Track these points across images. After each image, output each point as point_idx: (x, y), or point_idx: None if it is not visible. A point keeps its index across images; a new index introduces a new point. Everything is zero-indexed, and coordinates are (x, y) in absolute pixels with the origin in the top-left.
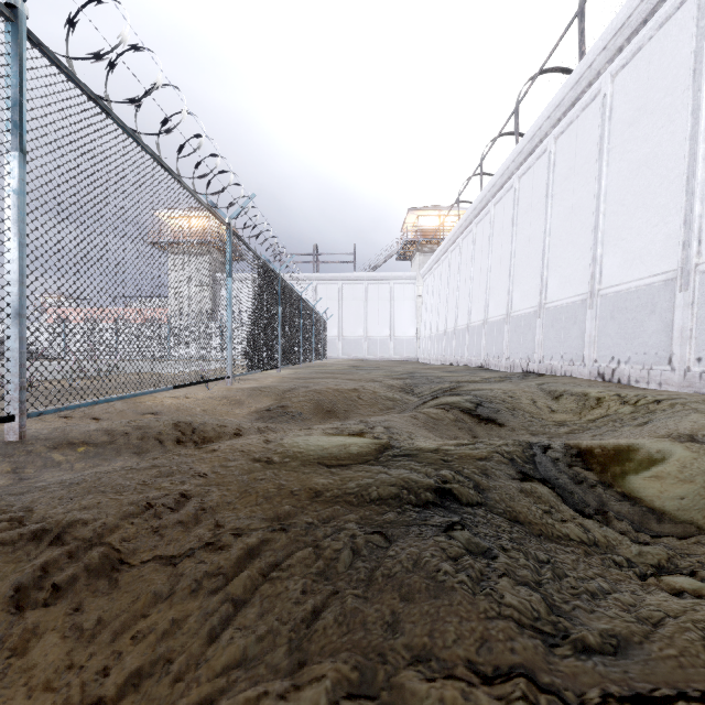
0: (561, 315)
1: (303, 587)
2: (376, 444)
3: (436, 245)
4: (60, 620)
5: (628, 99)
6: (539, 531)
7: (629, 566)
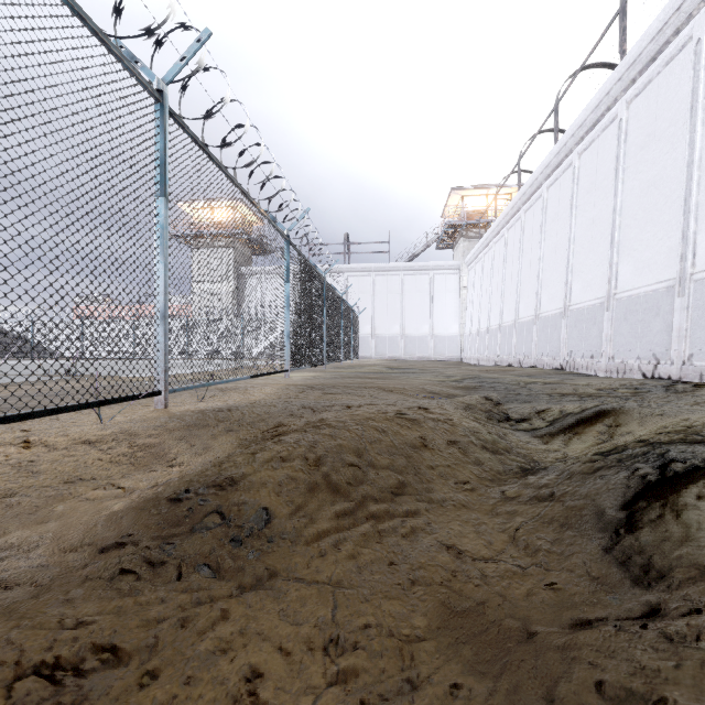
0: None
1: None
2: None
3: (483, 228)
4: None
5: None
6: None
7: None
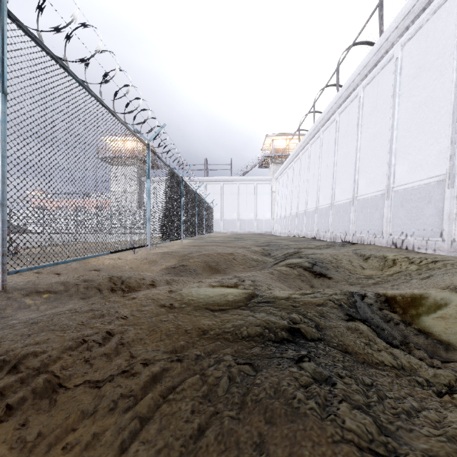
0: (367, 204)
1: (192, 408)
2: (245, 293)
3: (284, 158)
4: (9, 434)
5: (412, 61)
6: (362, 359)
7: (428, 385)
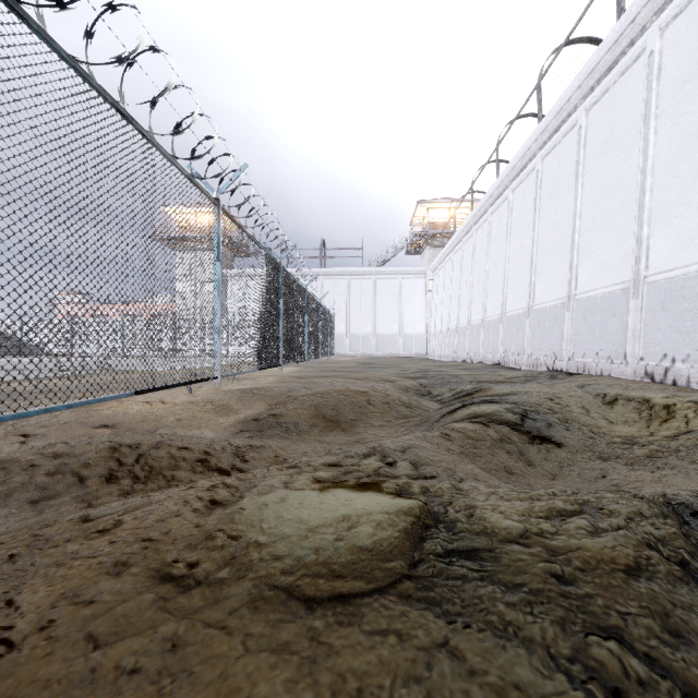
0: (595, 307)
1: None
2: (405, 514)
3: (447, 238)
4: None
5: (683, 53)
6: None
7: None
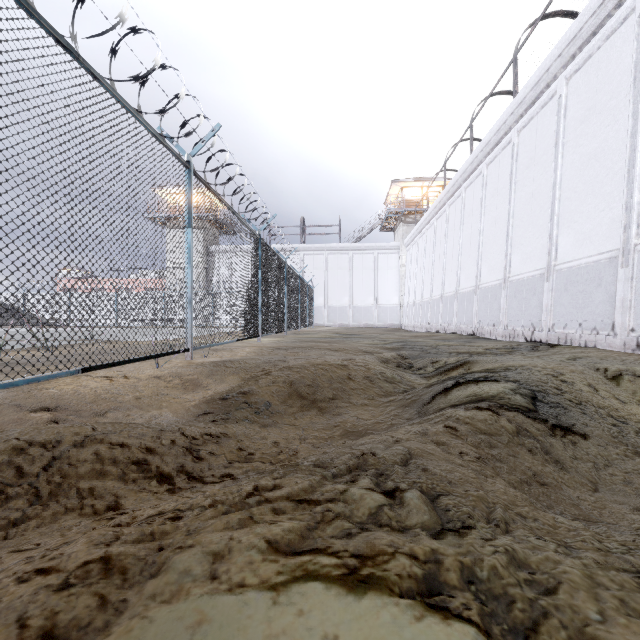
0: (578, 277)
1: None
2: None
3: (419, 215)
4: None
5: None
6: None
7: None
